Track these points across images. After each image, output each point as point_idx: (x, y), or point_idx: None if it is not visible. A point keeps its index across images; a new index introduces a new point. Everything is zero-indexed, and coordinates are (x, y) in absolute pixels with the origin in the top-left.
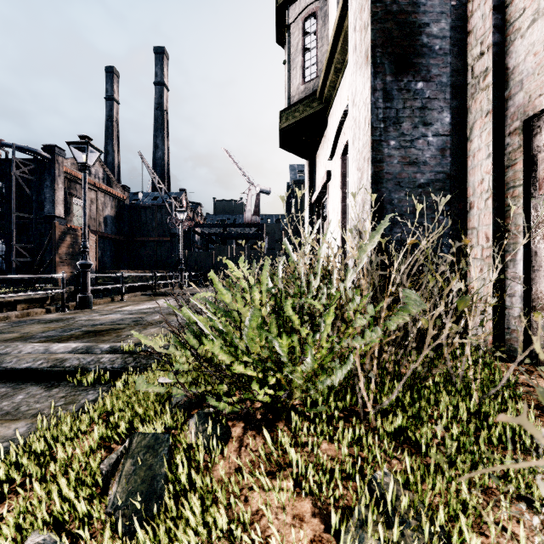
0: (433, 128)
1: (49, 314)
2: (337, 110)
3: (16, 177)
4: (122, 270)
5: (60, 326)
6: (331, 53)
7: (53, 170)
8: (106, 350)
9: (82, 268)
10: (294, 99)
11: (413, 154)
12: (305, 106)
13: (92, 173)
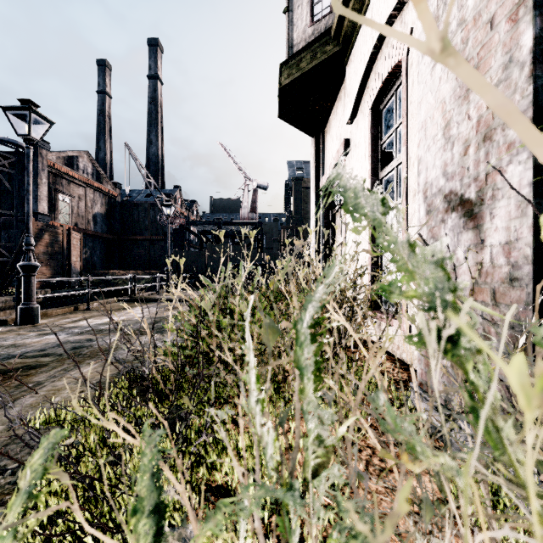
0: None
1: None
2: (363, 43)
3: None
4: (113, 270)
5: None
6: None
7: (35, 164)
8: None
9: (23, 271)
10: (299, 47)
11: None
12: (315, 52)
13: (80, 168)
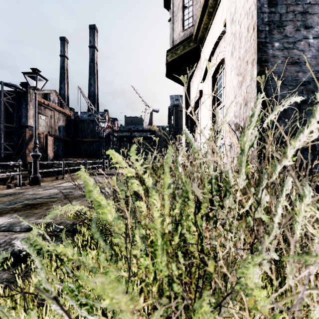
0: (313, 31)
1: (9, 189)
2: (208, 44)
3: (4, 101)
4: (69, 158)
5: (9, 200)
6: (206, 1)
7: (26, 97)
8: (25, 228)
9: (33, 157)
10: (176, 42)
11: (295, 54)
12: (184, 46)
13: (51, 100)
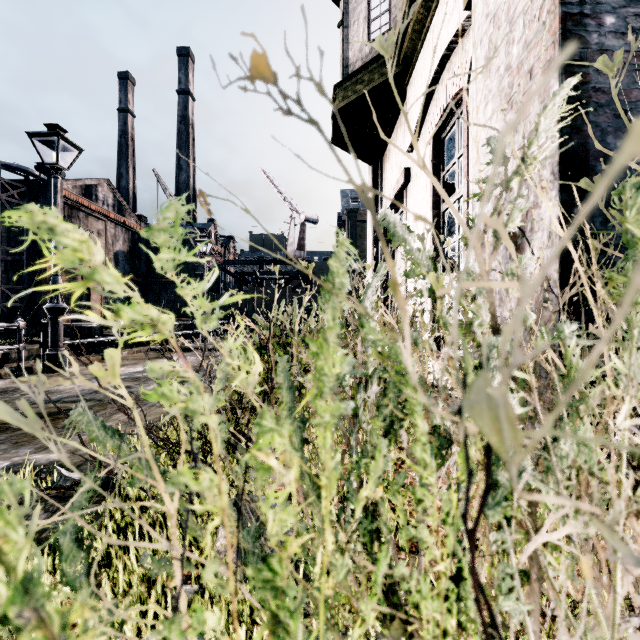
0: None
1: None
2: (424, 66)
3: (2, 202)
4: None
5: None
6: None
7: (49, 194)
8: None
9: (50, 313)
10: (355, 67)
11: None
12: (372, 73)
13: (99, 199)
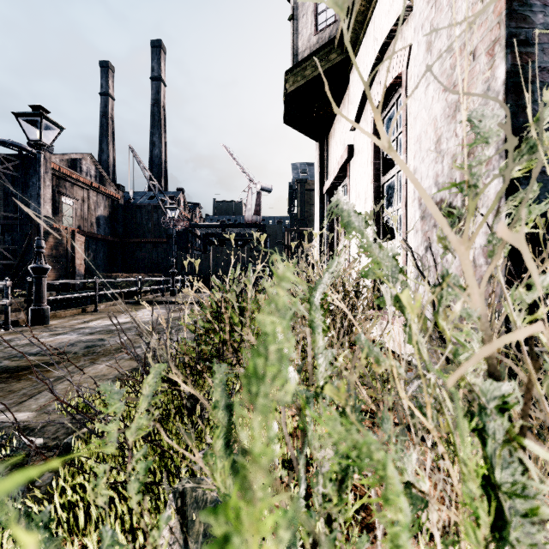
0: None
1: None
2: (366, 53)
3: None
4: (116, 273)
5: None
6: None
7: None
8: None
9: (34, 273)
10: (304, 55)
11: None
12: (319, 60)
13: (83, 171)
